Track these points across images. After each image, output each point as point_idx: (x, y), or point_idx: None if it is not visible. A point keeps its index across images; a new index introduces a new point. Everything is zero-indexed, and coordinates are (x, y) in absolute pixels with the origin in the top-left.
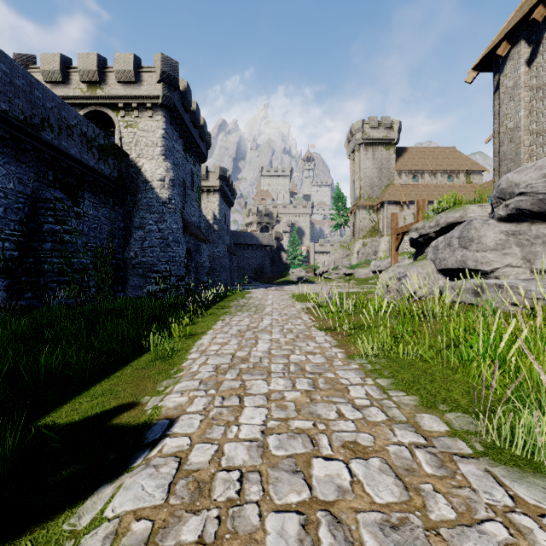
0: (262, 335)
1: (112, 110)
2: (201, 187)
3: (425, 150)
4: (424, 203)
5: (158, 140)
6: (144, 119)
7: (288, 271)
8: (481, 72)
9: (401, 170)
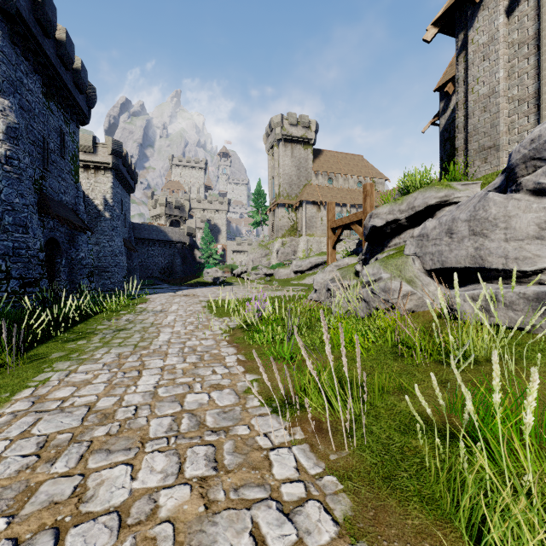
0: (104, 474)
1: None
2: (86, 162)
3: (338, 155)
4: (372, 188)
5: None
6: None
7: (203, 271)
8: (439, 32)
9: (318, 171)
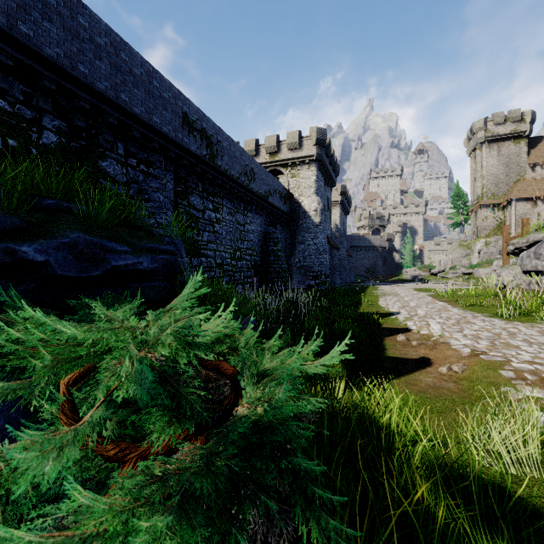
0: (409, 302)
1: (283, 168)
2: None
3: None
4: (528, 221)
5: (312, 183)
6: (303, 170)
7: (401, 271)
8: None
9: (534, 163)
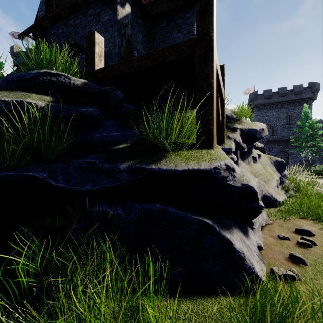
0: None
1: None
2: None
3: None
4: None
5: None
6: None
7: None
8: (194, 1)
9: None
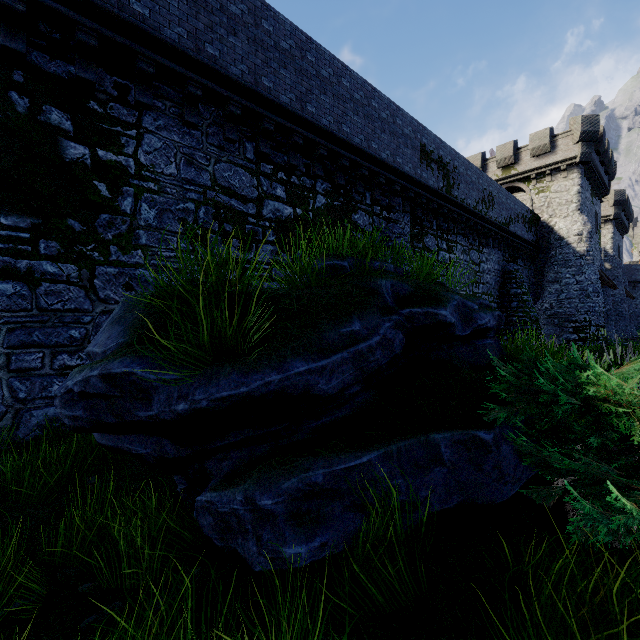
0: None
1: (522, 182)
2: None
3: None
4: None
5: (572, 197)
6: (556, 181)
7: None
8: None
9: None
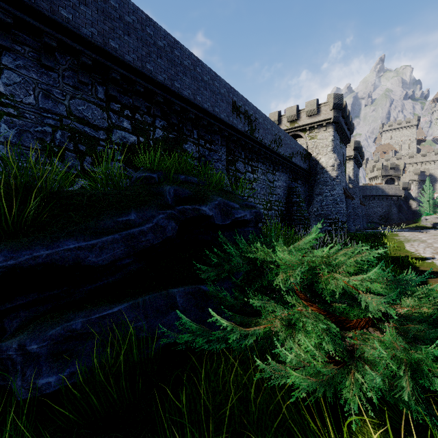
0: None
1: (302, 132)
2: None
3: None
4: None
5: (329, 143)
6: (320, 132)
7: (420, 218)
8: None
9: None
